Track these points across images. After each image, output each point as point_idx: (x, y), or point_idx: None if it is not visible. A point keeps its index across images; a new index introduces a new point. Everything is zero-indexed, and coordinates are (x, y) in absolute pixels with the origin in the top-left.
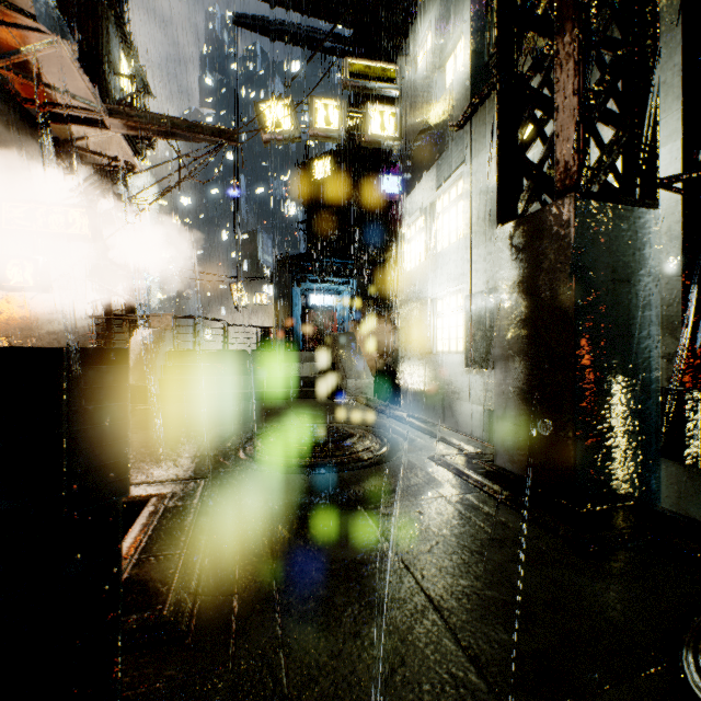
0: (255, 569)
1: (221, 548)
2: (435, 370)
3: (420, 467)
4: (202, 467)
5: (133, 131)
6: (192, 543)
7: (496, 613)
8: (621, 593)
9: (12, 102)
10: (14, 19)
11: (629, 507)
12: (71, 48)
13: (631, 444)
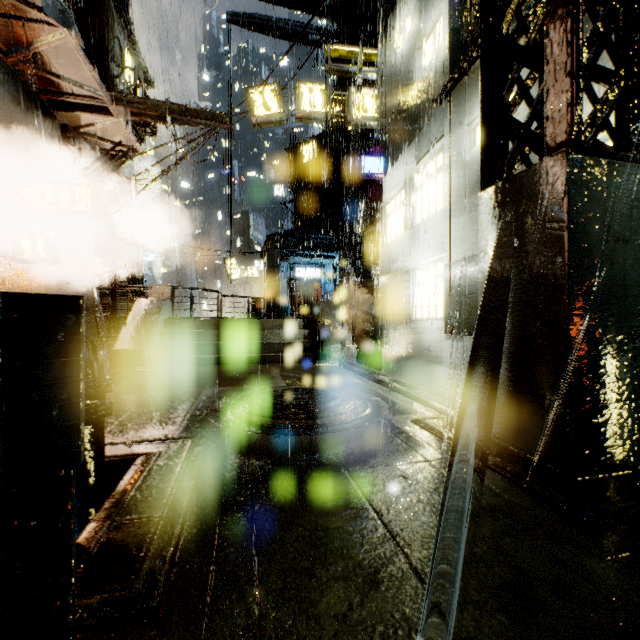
0: (235, 535)
1: (202, 511)
2: (414, 336)
3: (403, 429)
4: (190, 426)
5: (134, 117)
6: (172, 506)
7: (496, 597)
8: (636, 576)
9: (27, 92)
10: (26, 13)
11: (627, 476)
12: (77, 40)
13: (627, 409)
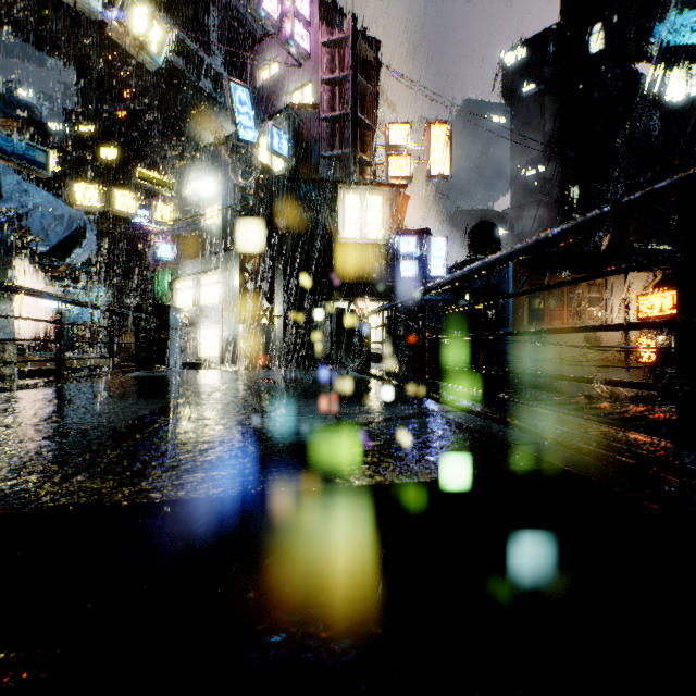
0: None
1: None
2: None
3: None
4: None
5: None
6: None
7: None
8: None
9: None
10: None
11: None
12: None
13: None
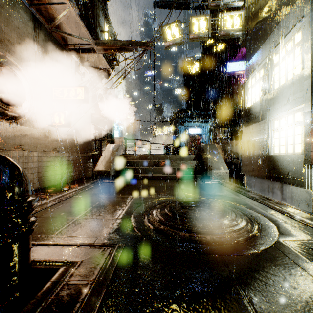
0: None
1: None
2: (273, 166)
3: (310, 262)
4: (116, 230)
5: (106, 52)
6: None
7: None
8: None
9: (59, 46)
10: (53, 0)
11: None
12: (76, 11)
13: None
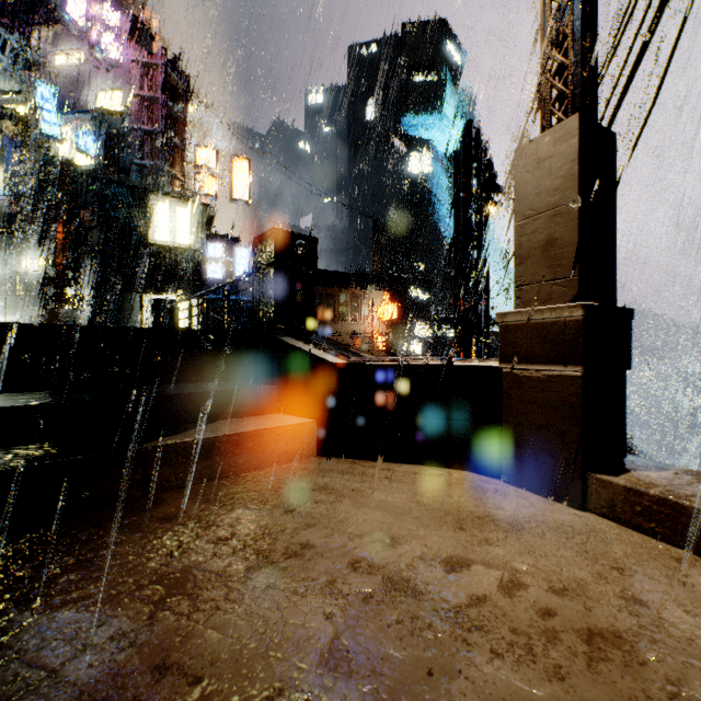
0: None
1: None
2: None
3: None
4: None
5: None
6: None
7: None
8: None
9: None
10: None
11: None
12: None
13: None
